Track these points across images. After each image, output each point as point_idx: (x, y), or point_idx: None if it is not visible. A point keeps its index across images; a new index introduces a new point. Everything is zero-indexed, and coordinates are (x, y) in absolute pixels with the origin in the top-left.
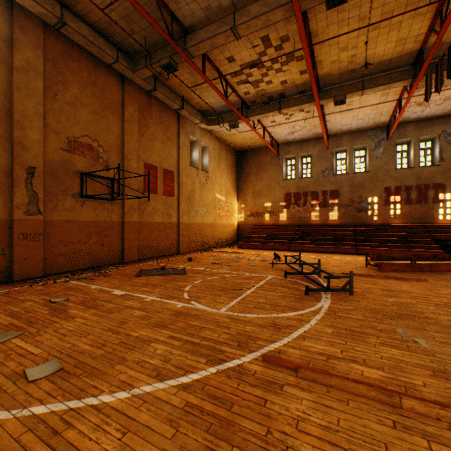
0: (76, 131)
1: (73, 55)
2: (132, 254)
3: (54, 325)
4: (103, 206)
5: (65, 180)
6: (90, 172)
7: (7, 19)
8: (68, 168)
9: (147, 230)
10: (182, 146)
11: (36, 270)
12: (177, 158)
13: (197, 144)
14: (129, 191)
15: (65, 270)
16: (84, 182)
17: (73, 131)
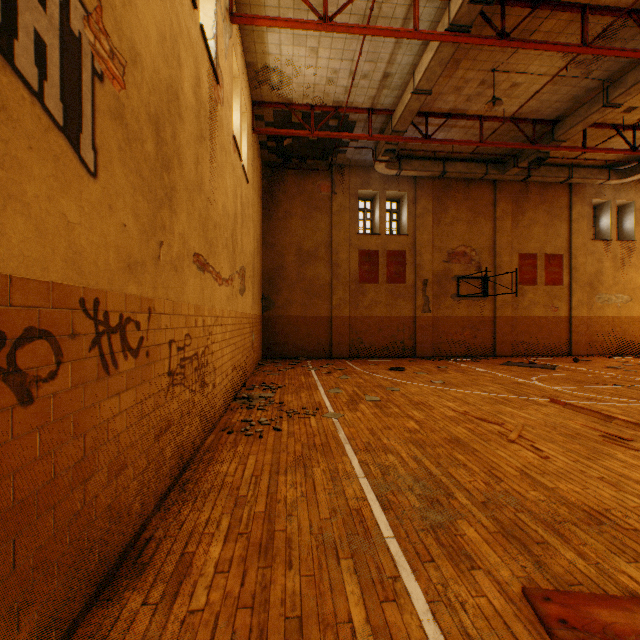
0: (453, 244)
1: (451, 184)
2: (504, 348)
3: (440, 374)
4: (475, 303)
5: (445, 285)
6: (463, 276)
7: (412, 187)
8: (447, 275)
9: (522, 325)
10: (575, 220)
11: (427, 351)
12: (566, 236)
13: (607, 206)
14: (500, 286)
15: (445, 354)
16: (459, 284)
17: (451, 245)
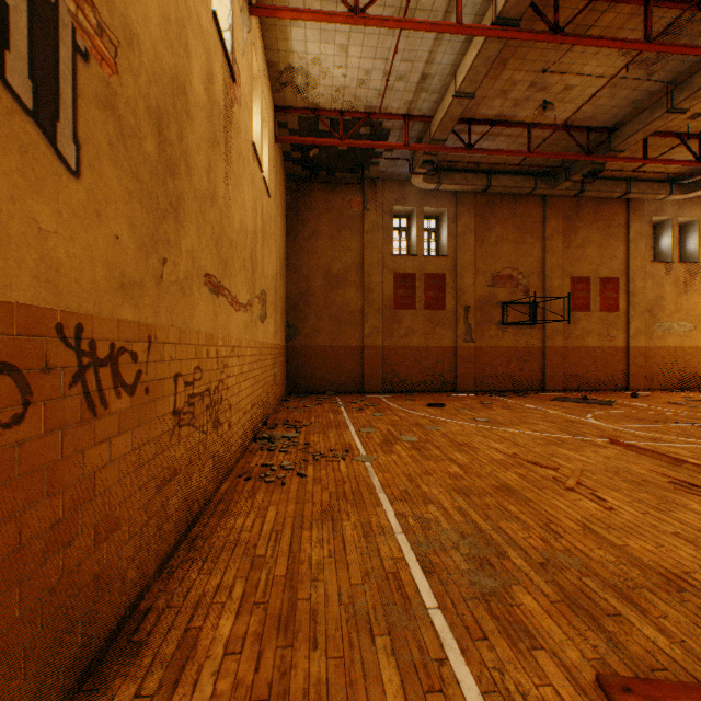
0: (497, 266)
1: (495, 200)
2: (554, 382)
3: (484, 411)
4: (522, 332)
5: (489, 312)
6: (509, 302)
7: (452, 202)
8: (491, 301)
9: (574, 356)
10: (633, 239)
11: (469, 385)
12: (623, 257)
13: (668, 225)
14: (550, 313)
15: (489, 389)
16: (504, 311)
17: (495, 267)
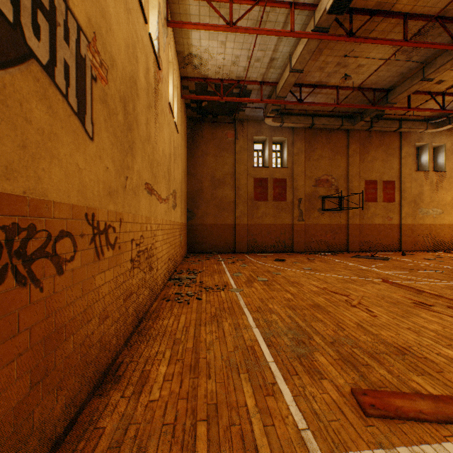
0: (319, 174)
1: (317, 132)
2: (354, 246)
3: (309, 263)
4: (334, 215)
5: (314, 202)
6: (326, 196)
7: (291, 134)
8: (315, 195)
9: (367, 230)
10: (404, 157)
11: (301, 248)
12: (398, 168)
13: (426, 148)
14: (351, 203)
15: (314, 250)
16: (323, 201)
17: (317, 174)
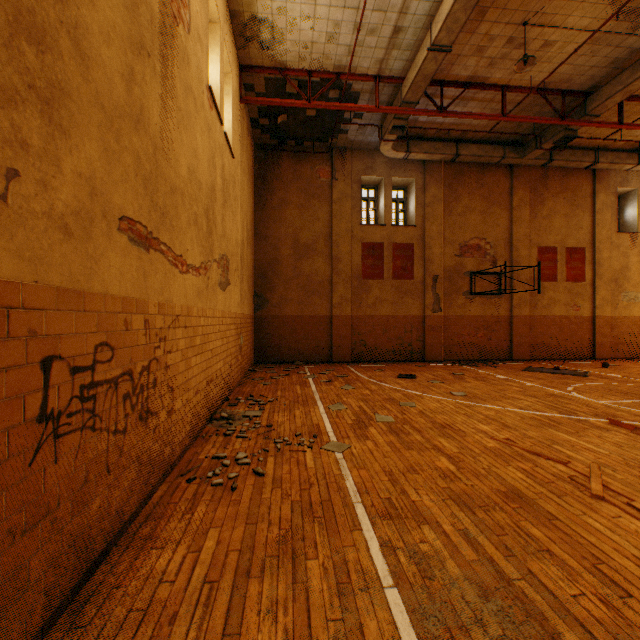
0: (465, 236)
1: (463, 170)
2: (521, 351)
3: (458, 383)
4: (490, 301)
5: (457, 281)
6: (477, 271)
7: (421, 172)
8: (459, 271)
9: (541, 326)
10: (599, 210)
11: (437, 354)
12: (589, 228)
13: (633, 196)
14: (517, 283)
15: (457, 358)
16: (472, 280)
17: (463, 237)
